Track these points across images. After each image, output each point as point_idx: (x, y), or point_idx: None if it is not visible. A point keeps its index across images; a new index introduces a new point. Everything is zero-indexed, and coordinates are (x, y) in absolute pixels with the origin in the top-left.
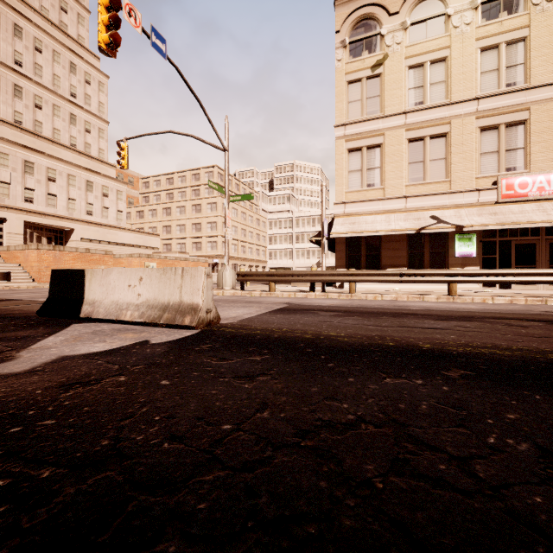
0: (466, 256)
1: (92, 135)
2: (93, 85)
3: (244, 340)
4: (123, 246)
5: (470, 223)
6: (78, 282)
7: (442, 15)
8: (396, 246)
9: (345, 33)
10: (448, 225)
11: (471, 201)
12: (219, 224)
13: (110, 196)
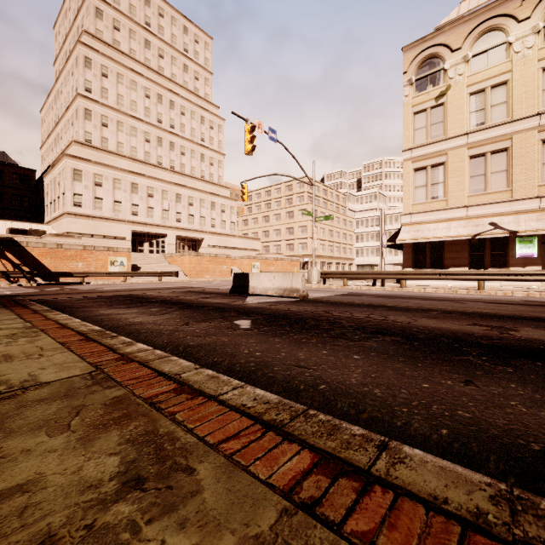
0: (526, 256)
1: (214, 167)
2: (215, 128)
3: (318, 301)
4: (234, 250)
5: (525, 228)
6: (246, 278)
7: (503, 43)
8: (458, 249)
9: (411, 73)
10: (503, 230)
11: (532, 207)
12: (308, 227)
13: (226, 212)
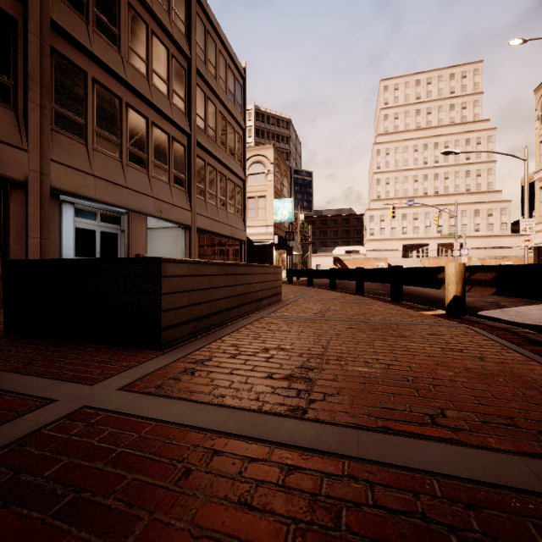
0: None
1: (481, 177)
2: (483, 142)
3: None
4: (506, 249)
5: None
6: None
7: None
8: None
9: (538, 110)
10: None
11: None
12: None
13: (493, 215)
